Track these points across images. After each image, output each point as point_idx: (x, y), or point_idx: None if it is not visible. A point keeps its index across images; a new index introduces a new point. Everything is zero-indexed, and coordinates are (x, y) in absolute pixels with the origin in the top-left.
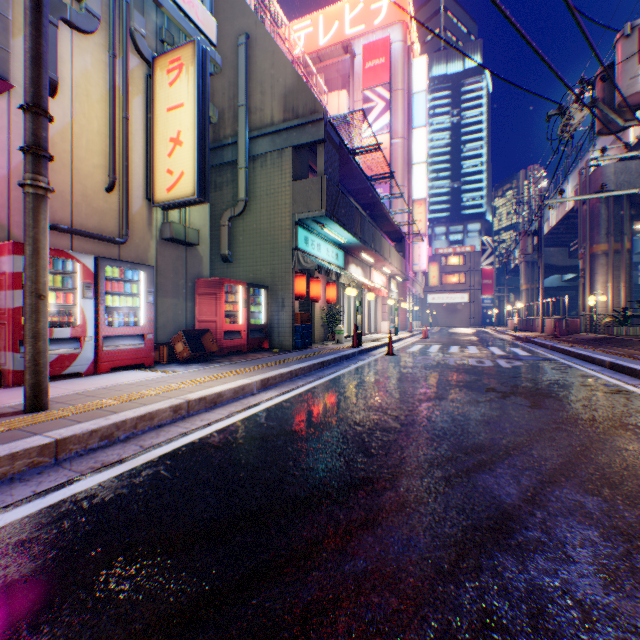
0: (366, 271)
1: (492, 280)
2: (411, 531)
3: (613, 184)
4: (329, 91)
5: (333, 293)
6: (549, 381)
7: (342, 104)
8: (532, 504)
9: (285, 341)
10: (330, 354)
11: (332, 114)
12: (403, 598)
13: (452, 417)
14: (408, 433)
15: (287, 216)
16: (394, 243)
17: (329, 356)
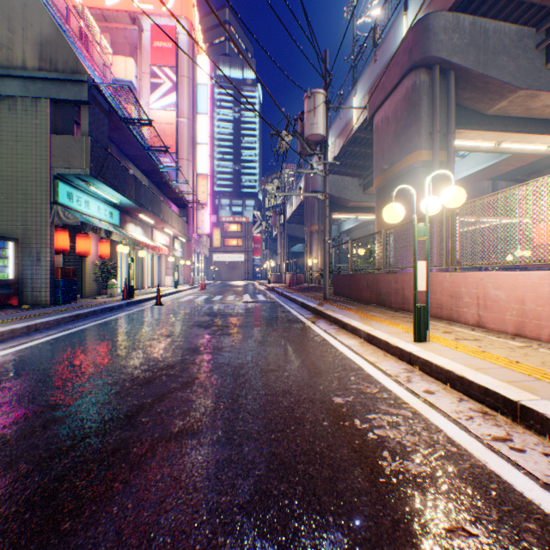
0: (148, 231)
1: (261, 245)
2: (54, 434)
3: (321, 187)
4: (117, 53)
5: (108, 249)
6: (259, 316)
7: (130, 71)
8: (170, 395)
9: (42, 296)
10: (92, 307)
11: (119, 77)
12: (5, 479)
13: (167, 348)
14: (117, 365)
15: (45, 168)
16: (180, 208)
17: (89, 309)
